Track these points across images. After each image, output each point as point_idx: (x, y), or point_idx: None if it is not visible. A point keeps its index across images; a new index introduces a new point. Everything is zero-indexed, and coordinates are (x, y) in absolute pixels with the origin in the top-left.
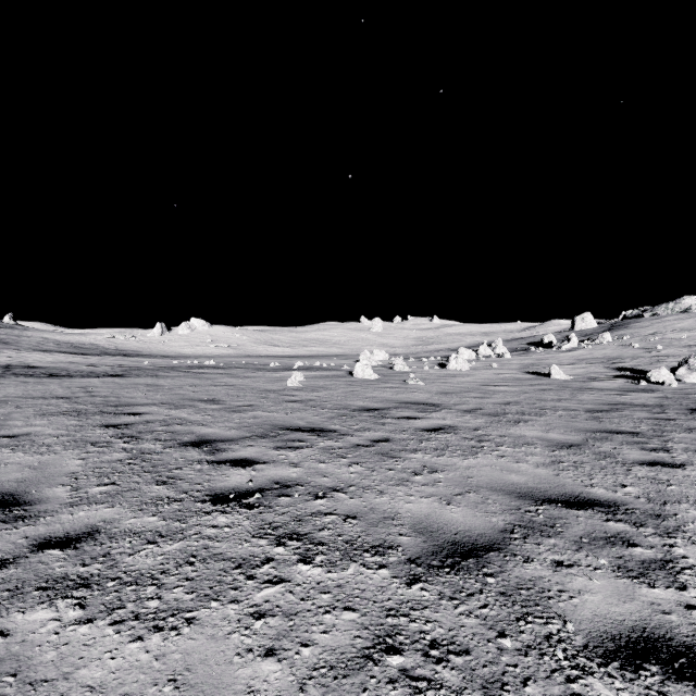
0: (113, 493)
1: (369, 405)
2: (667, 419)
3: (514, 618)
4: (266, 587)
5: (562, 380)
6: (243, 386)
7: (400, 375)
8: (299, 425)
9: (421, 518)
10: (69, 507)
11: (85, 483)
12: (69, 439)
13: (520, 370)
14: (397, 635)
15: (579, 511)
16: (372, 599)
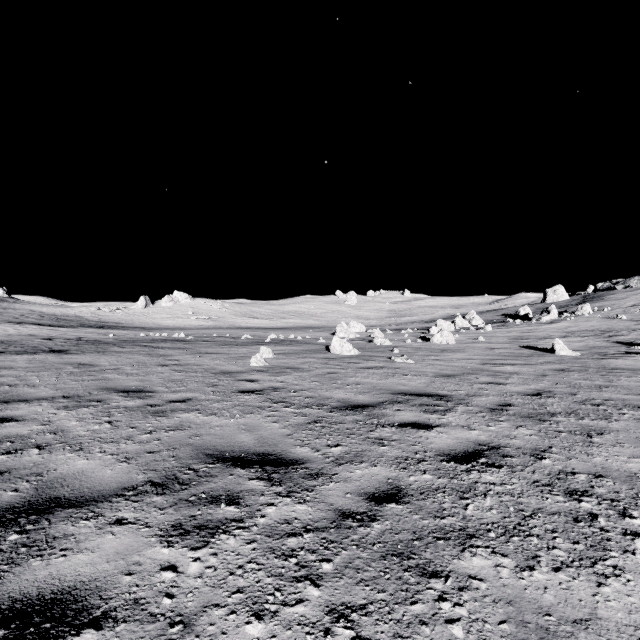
0: None
1: (352, 397)
2: None
3: None
4: None
5: (570, 356)
6: (196, 366)
7: (382, 350)
8: (242, 448)
9: None
10: None
11: None
12: None
13: (511, 344)
14: None
15: None
16: None
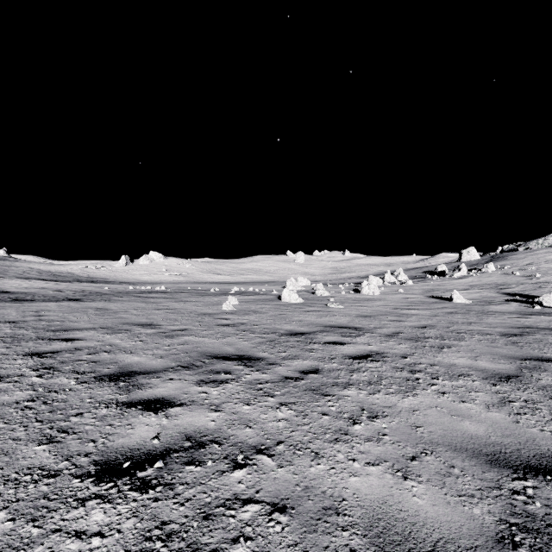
0: None
1: (296, 328)
2: None
3: None
4: None
5: (463, 303)
6: (182, 310)
7: (322, 299)
8: (227, 352)
9: (375, 509)
10: None
11: None
12: None
13: (423, 294)
14: None
15: None
16: None
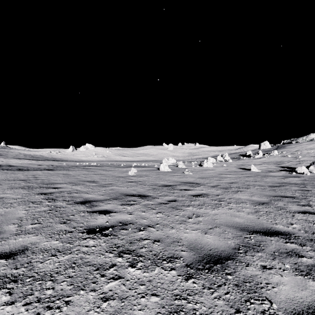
0: (38, 228)
1: (166, 183)
2: (307, 190)
3: (244, 300)
4: (111, 282)
5: (256, 171)
6: (108, 175)
7: (181, 169)
8: (133, 193)
9: (192, 241)
10: (14, 235)
11: (25, 223)
12: (21, 200)
13: (236, 167)
14: (180, 311)
15: (271, 237)
16: (167, 289)
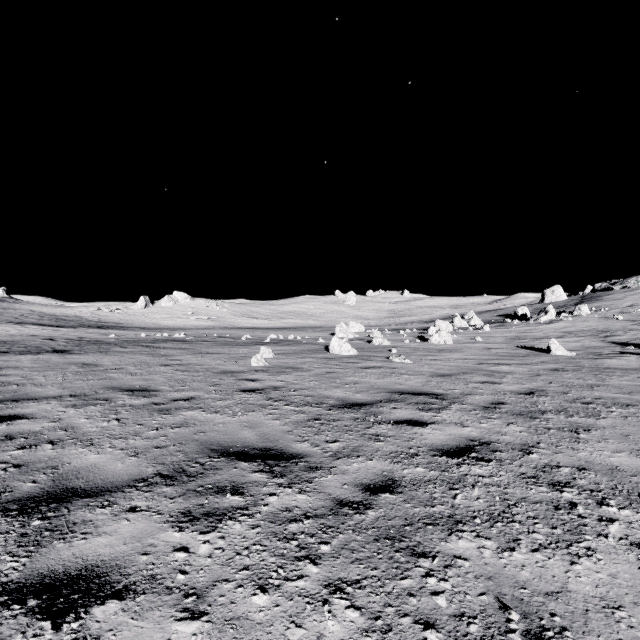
0: None
1: (350, 396)
2: None
3: None
4: None
5: (565, 356)
6: (197, 366)
7: (381, 350)
8: (245, 443)
9: None
10: None
11: None
12: None
13: (508, 344)
14: None
15: None
16: None
